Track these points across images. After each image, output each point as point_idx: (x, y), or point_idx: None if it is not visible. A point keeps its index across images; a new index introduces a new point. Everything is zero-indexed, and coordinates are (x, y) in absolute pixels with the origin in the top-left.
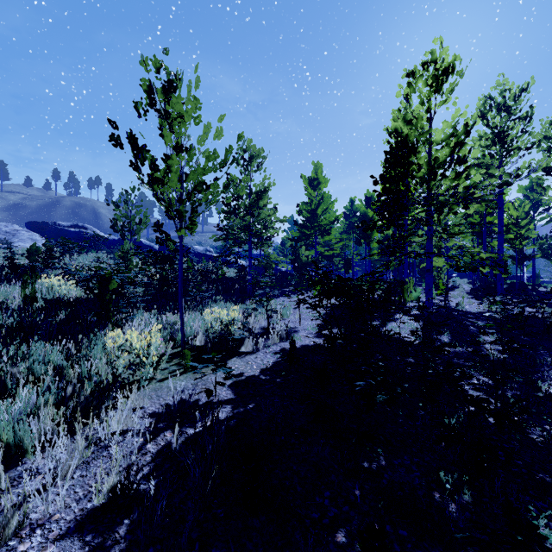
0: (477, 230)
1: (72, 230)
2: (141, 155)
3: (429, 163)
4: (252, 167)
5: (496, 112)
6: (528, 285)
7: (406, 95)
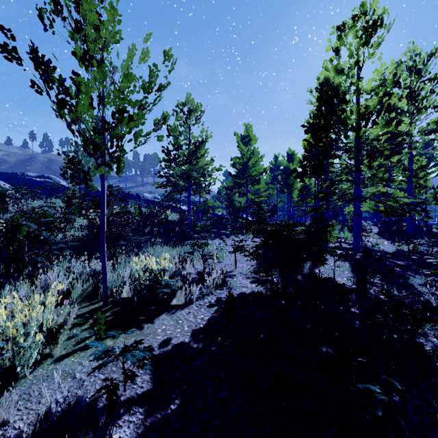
0: (407, 176)
1: (38, 180)
2: (46, 75)
3: (359, 111)
4: (191, 121)
5: (407, 75)
6: (422, 226)
7: (336, 47)
